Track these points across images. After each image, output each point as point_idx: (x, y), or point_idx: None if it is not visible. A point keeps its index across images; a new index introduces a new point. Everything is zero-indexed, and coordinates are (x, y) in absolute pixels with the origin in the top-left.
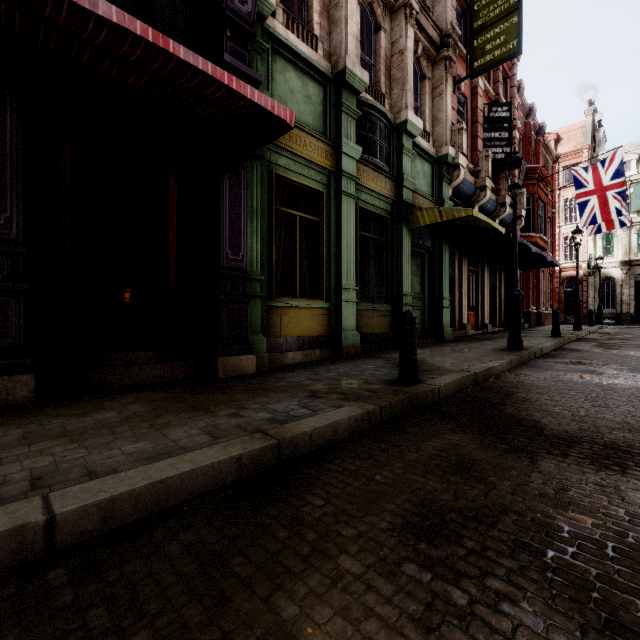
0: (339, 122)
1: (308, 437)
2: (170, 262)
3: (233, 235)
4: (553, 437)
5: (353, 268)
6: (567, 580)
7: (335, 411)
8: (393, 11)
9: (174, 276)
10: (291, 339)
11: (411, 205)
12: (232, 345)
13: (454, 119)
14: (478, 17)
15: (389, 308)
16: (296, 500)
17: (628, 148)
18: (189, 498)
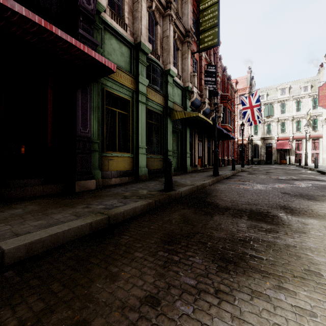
0: (138, 67)
1: (122, 214)
2: (48, 132)
3: (83, 120)
4: (221, 208)
5: (144, 138)
6: (212, 249)
7: (135, 203)
8: (164, 16)
9: (50, 140)
10: (113, 172)
11: (172, 109)
12: (83, 175)
13: (191, 70)
14: (202, 25)
15: (162, 157)
16: (117, 237)
17: (263, 89)
18: (67, 241)
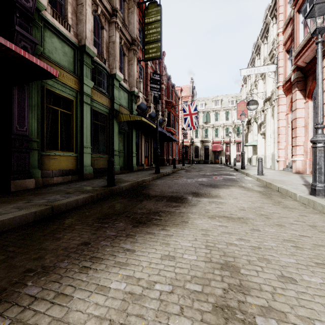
0: (82, 68)
1: (65, 205)
2: None
3: (20, 118)
4: (151, 196)
5: (89, 137)
6: (133, 219)
7: (77, 196)
8: (110, 22)
9: None
10: (55, 171)
11: (118, 111)
12: (20, 174)
13: (138, 76)
14: (147, 37)
15: (108, 156)
16: (60, 220)
17: (202, 99)
18: (13, 227)
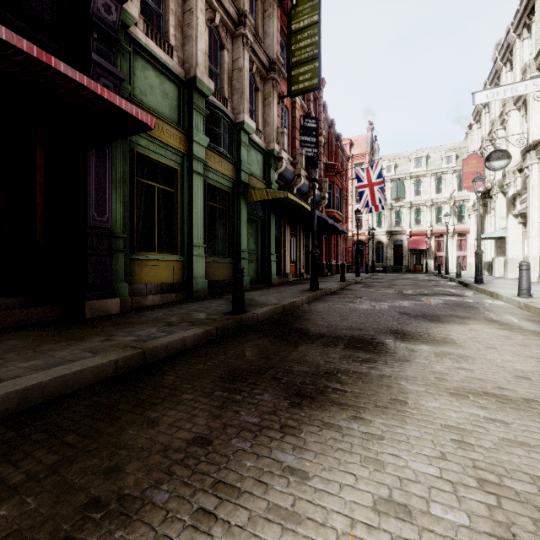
0: (191, 116)
1: (165, 347)
2: (37, 220)
3: (99, 200)
4: (312, 336)
5: (202, 230)
6: (287, 385)
7: (184, 332)
8: (234, 36)
9: (41, 232)
10: (150, 285)
11: (247, 184)
12: (98, 291)
13: (279, 124)
14: (294, 55)
15: (231, 261)
16: (157, 379)
17: (390, 157)
18: (81, 388)
